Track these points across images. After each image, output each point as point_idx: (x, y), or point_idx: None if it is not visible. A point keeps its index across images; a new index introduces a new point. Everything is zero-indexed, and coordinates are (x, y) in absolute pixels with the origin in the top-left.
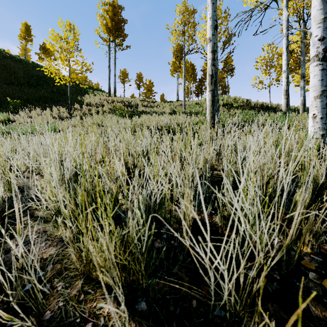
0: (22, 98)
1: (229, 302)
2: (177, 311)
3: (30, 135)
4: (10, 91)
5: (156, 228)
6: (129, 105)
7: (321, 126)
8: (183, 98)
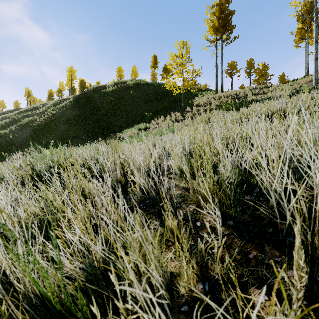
0: (152, 111)
1: (305, 237)
2: (254, 230)
3: (160, 134)
4: (146, 107)
5: (248, 188)
6: (237, 97)
7: None
8: (314, 71)
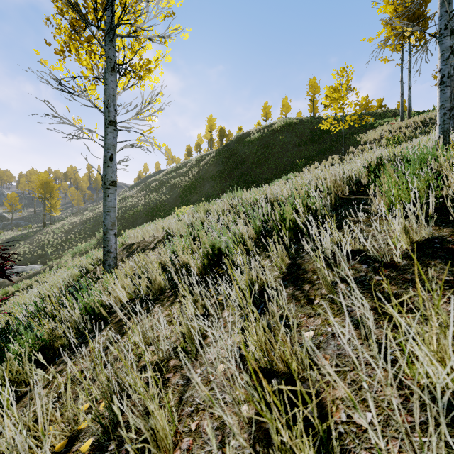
0: (306, 157)
1: None
2: None
3: None
4: (298, 153)
5: None
6: (427, 124)
7: (438, 131)
8: None
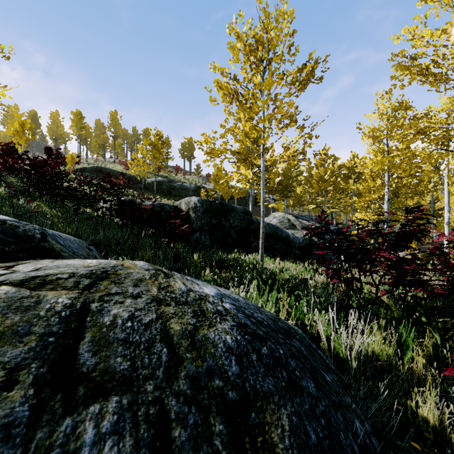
0: None
1: None
2: None
3: None
4: None
5: None
6: None
7: None
8: None
